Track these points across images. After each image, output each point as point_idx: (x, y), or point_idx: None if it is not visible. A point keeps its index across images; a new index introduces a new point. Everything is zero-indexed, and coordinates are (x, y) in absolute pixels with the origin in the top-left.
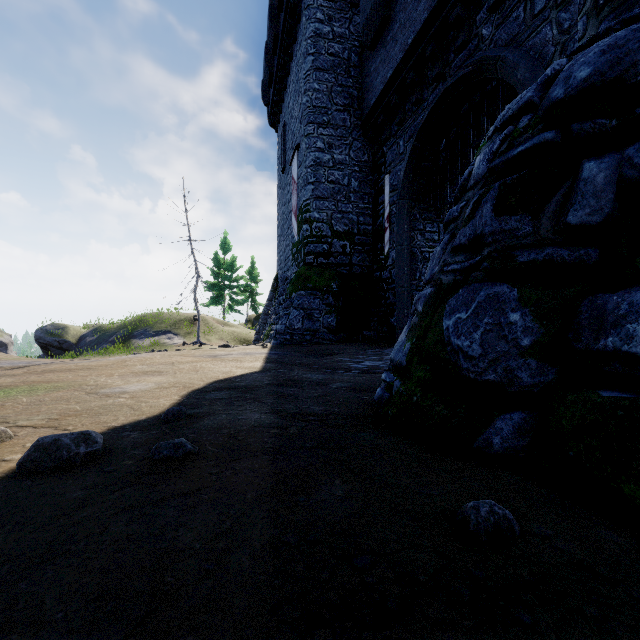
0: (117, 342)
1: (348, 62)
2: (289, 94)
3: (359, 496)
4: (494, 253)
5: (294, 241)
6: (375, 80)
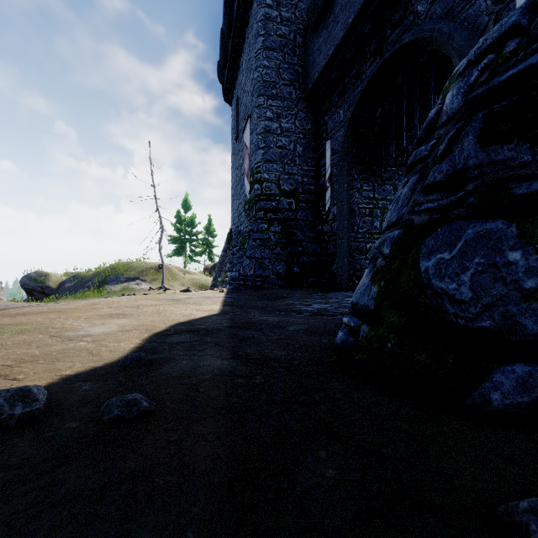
0: (92, 287)
1: (294, 43)
2: (242, 72)
3: (356, 478)
4: (482, 187)
5: (246, 199)
6: (318, 57)
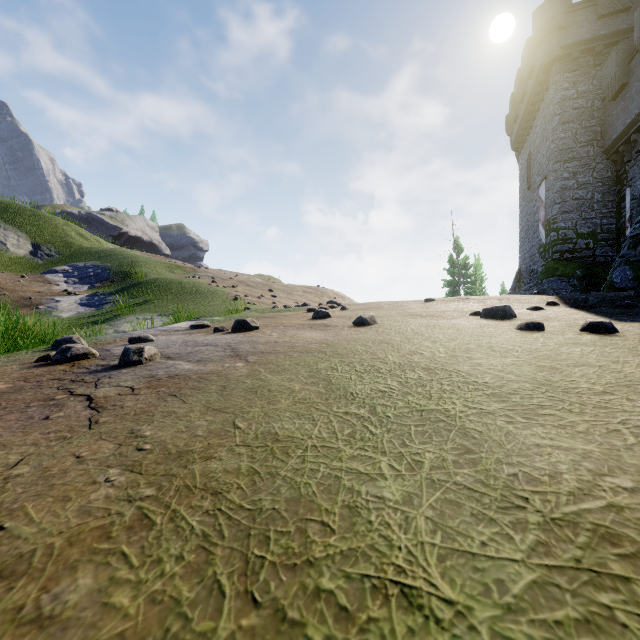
0: None
1: (591, 108)
2: (535, 133)
3: None
4: (625, 259)
5: (541, 243)
6: (616, 122)
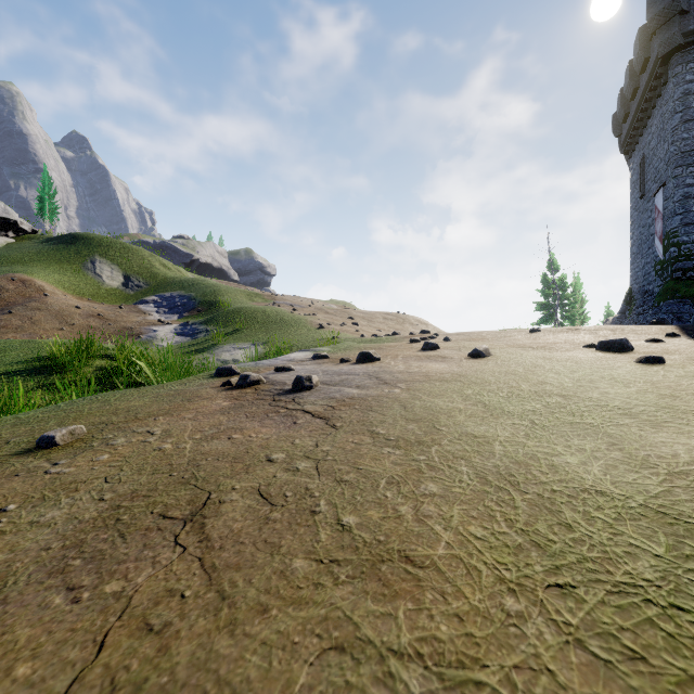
0: None
1: None
2: (650, 134)
3: None
4: None
5: (657, 260)
6: None
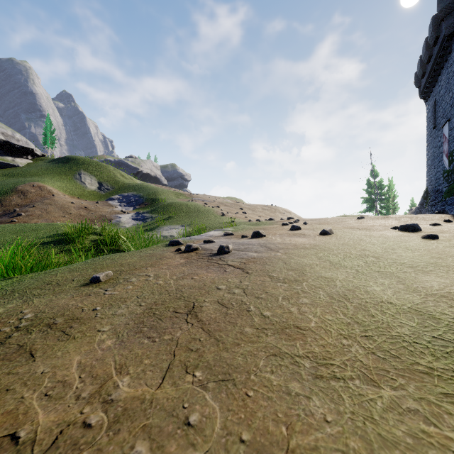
0: None
1: None
2: (440, 86)
3: None
4: None
5: (445, 170)
6: None
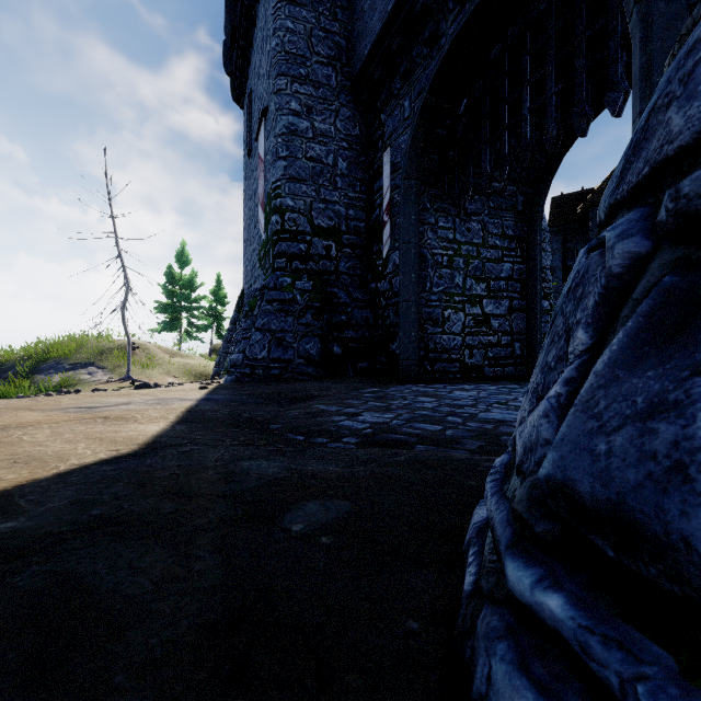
0: (13, 379)
1: None
2: (256, 49)
3: None
4: None
5: (261, 242)
6: (370, 20)
